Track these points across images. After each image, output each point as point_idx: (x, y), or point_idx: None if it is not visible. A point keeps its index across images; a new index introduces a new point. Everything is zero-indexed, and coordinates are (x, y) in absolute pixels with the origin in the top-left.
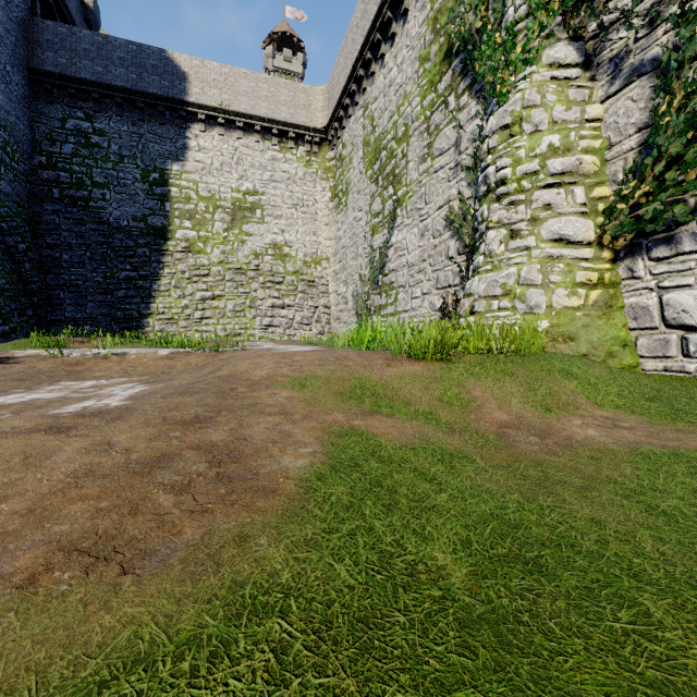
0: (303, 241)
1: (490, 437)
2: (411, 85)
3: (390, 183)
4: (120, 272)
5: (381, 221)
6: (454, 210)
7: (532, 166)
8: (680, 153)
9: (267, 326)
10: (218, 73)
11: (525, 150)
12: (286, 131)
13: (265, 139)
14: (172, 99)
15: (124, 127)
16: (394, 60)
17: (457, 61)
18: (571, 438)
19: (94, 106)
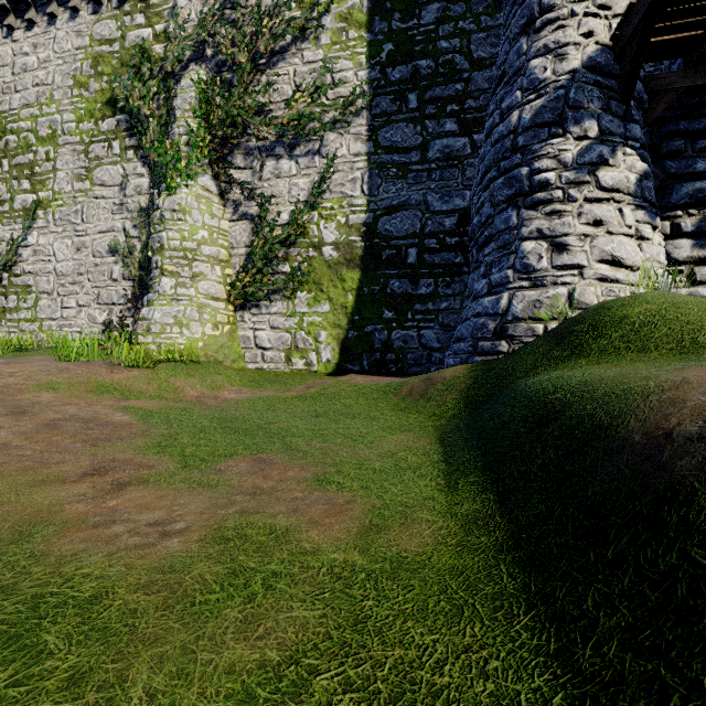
0: None
1: (195, 402)
2: (61, 95)
3: (25, 176)
4: None
5: (8, 212)
6: (121, 242)
7: (193, 245)
8: (262, 268)
9: None
10: None
11: (188, 233)
12: None
13: None
14: None
15: None
16: (33, 48)
17: (123, 118)
18: (226, 398)
19: None
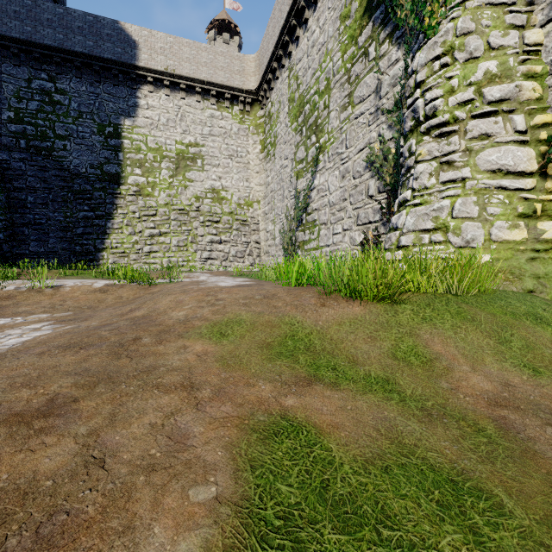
0: (237, 186)
1: (489, 429)
2: (332, 42)
3: (313, 132)
4: (78, 212)
5: (305, 167)
6: (375, 151)
7: (466, 95)
8: None
9: (206, 258)
10: (164, 42)
11: (458, 80)
12: (223, 92)
13: (204, 100)
14: (124, 64)
15: (83, 88)
16: (317, 23)
17: (378, 13)
18: None
19: (56, 68)
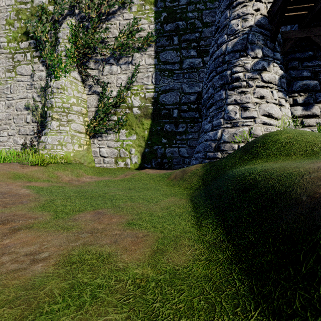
0: None
1: (67, 183)
2: None
3: None
4: None
5: None
6: (31, 103)
7: (68, 105)
8: (103, 117)
9: None
10: None
11: (66, 99)
12: None
13: None
14: None
15: None
16: None
17: (32, 41)
18: (84, 181)
19: None
